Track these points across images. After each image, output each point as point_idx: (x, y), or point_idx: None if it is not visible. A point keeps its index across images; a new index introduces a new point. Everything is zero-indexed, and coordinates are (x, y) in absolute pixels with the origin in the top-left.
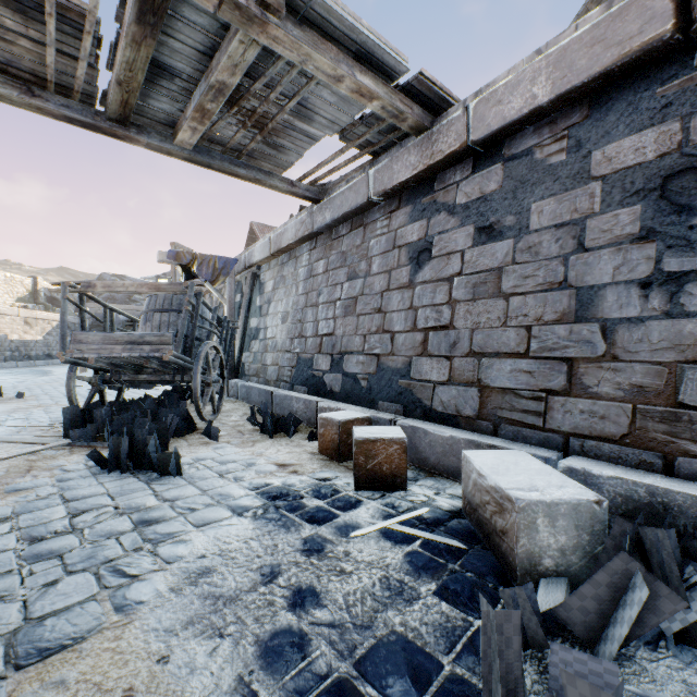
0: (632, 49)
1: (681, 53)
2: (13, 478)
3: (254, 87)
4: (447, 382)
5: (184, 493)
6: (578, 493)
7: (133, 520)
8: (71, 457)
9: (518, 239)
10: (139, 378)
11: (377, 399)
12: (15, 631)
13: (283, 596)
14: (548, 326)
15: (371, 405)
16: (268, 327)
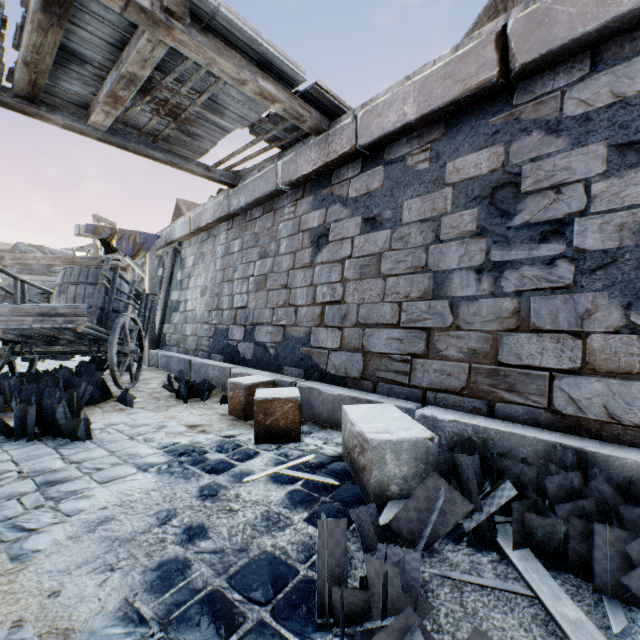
0: (471, 86)
1: (505, 94)
2: None
3: (165, 80)
4: (338, 349)
5: (92, 455)
6: (419, 433)
7: (37, 481)
8: None
9: (394, 230)
10: (53, 349)
11: (283, 364)
12: None
13: (175, 533)
14: (414, 302)
15: (278, 370)
16: (188, 300)
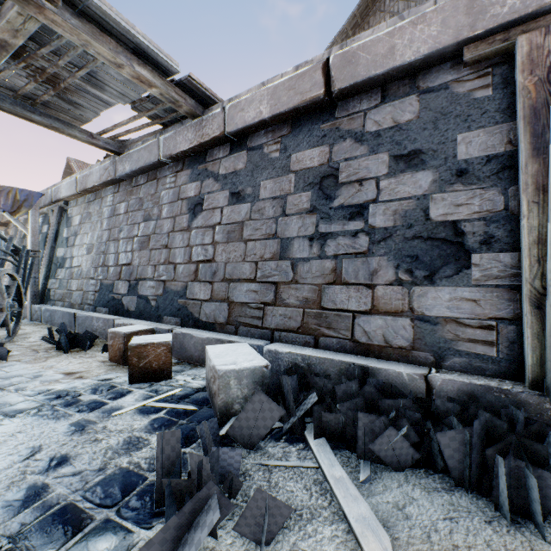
0: (307, 99)
1: (331, 108)
2: None
3: (41, 51)
4: (209, 300)
5: None
6: (258, 363)
7: None
8: None
9: (254, 203)
10: None
11: (163, 314)
12: None
13: (36, 465)
14: (266, 261)
15: (159, 320)
16: (74, 256)
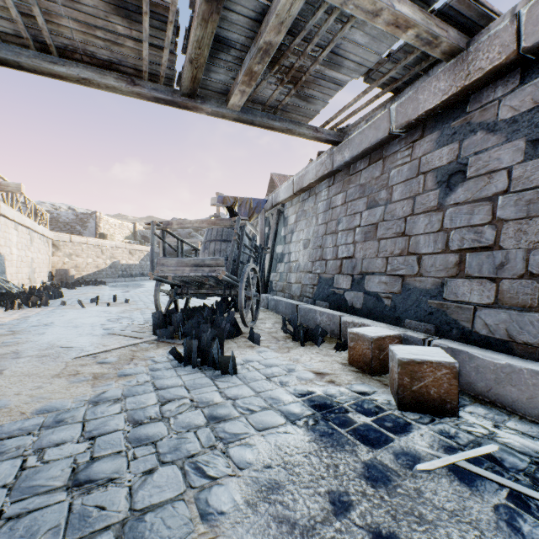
0: None
1: None
2: (122, 364)
3: (293, 43)
4: (492, 305)
5: (241, 393)
6: None
7: (205, 414)
8: (158, 351)
9: None
10: (200, 292)
11: (402, 317)
12: (123, 521)
13: None
14: None
15: (396, 323)
16: (291, 252)
